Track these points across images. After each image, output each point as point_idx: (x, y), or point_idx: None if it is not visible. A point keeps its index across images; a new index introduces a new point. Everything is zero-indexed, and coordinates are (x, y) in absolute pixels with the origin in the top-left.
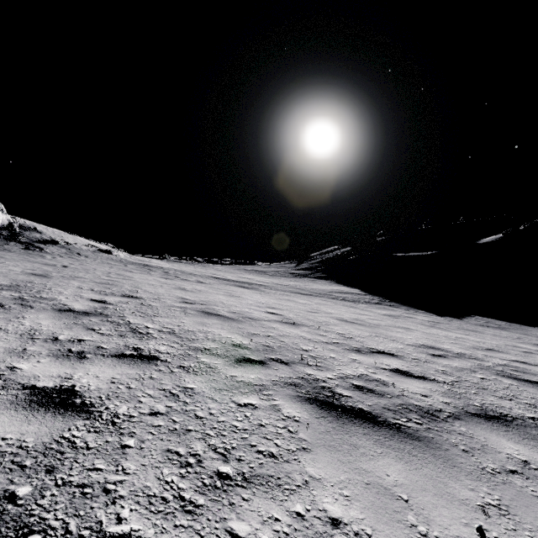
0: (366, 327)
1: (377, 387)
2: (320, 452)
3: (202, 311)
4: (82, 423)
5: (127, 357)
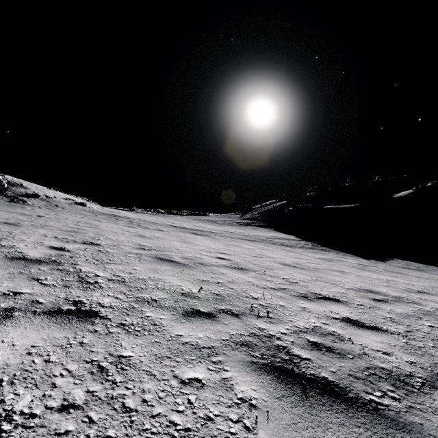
0: (307, 271)
1: (334, 343)
2: None
3: (156, 257)
4: None
5: (62, 314)
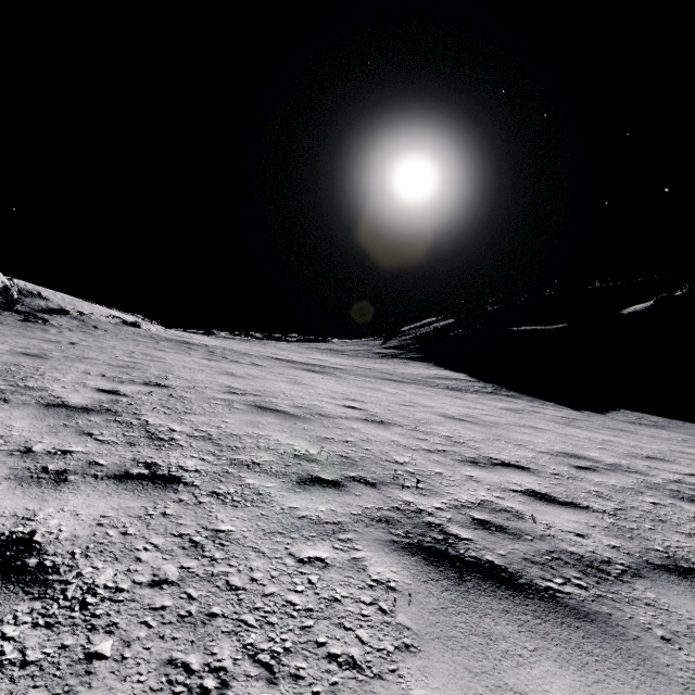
0: (481, 426)
1: (508, 521)
2: (434, 653)
3: (254, 405)
4: (28, 607)
5: (132, 479)
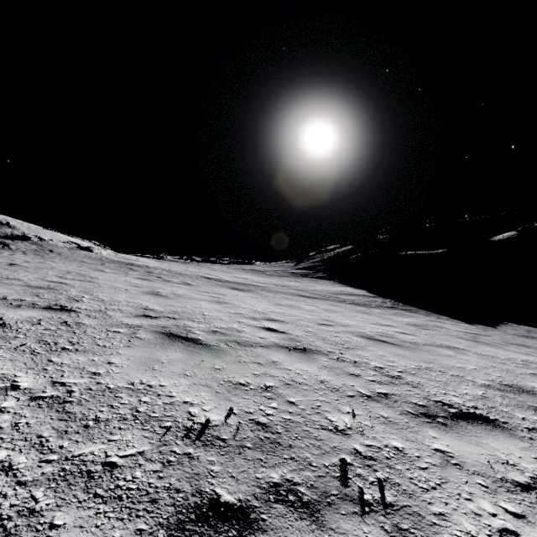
0: (404, 349)
1: None
2: None
3: (162, 332)
4: None
5: None
